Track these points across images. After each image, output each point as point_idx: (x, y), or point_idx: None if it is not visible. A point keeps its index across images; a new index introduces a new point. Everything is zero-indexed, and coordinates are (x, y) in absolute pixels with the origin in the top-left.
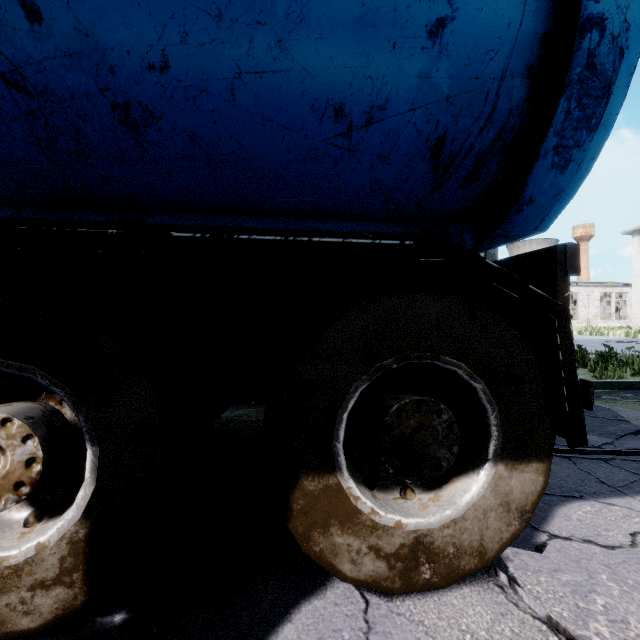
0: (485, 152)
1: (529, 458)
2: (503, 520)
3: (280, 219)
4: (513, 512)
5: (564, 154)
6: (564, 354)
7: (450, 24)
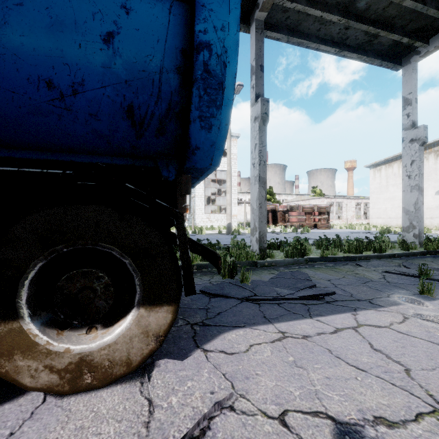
0: (164, 116)
1: (162, 304)
2: (144, 342)
3: (34, 152)
4: (151, 337)
5: (206, 121)
6: (180, 241)
7: (117, 36)
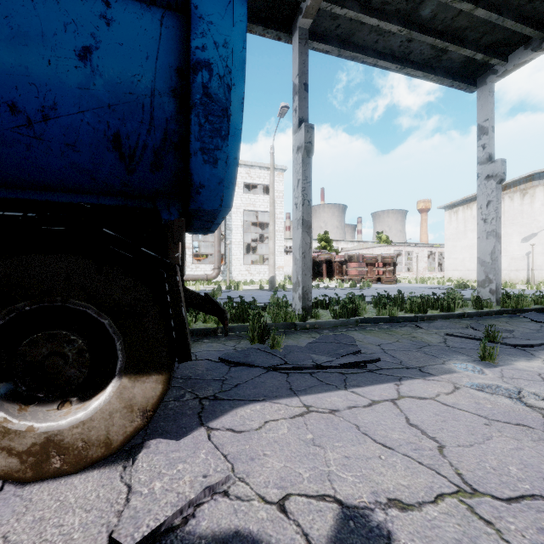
0: (159, 148)
1: (150, 372)
2: (127, 418)
3: None
4: (136, 412)
5: (210, 154)
6: (172, 297)
7: (96, 52)
